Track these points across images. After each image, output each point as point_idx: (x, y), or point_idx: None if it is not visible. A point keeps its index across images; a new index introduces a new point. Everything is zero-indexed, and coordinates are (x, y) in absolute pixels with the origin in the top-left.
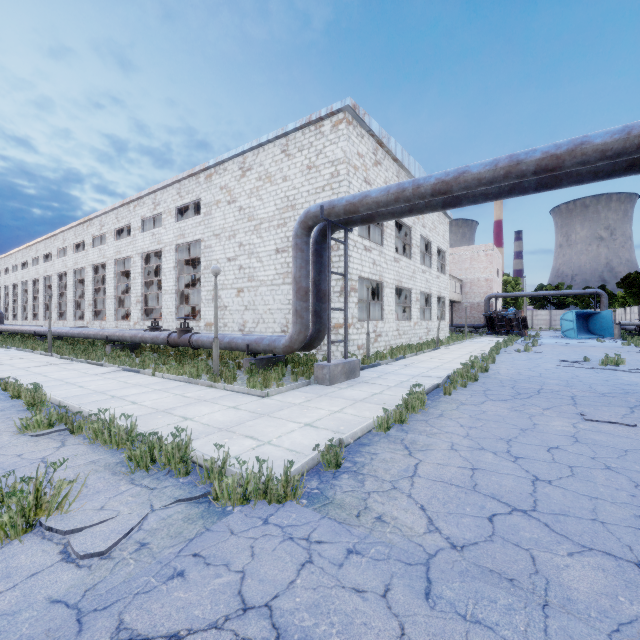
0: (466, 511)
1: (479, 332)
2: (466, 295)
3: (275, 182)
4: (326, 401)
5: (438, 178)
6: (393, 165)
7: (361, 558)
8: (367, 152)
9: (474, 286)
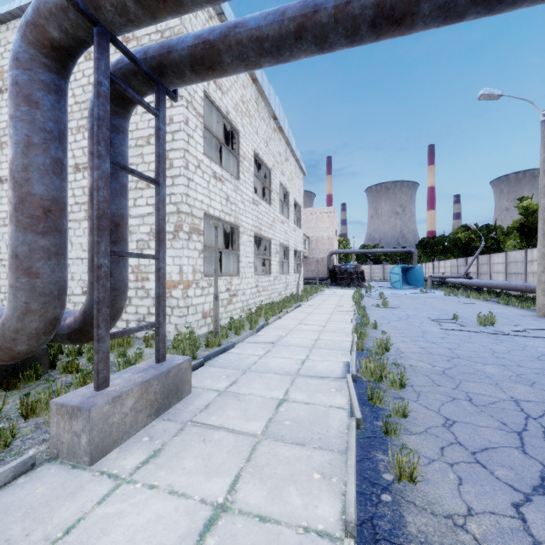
0: None
1: (323, 284)
2: (312, 251)
3: None
4: None
5: None
6: (252, 86)
7: None
8: None
9: (319, 243)
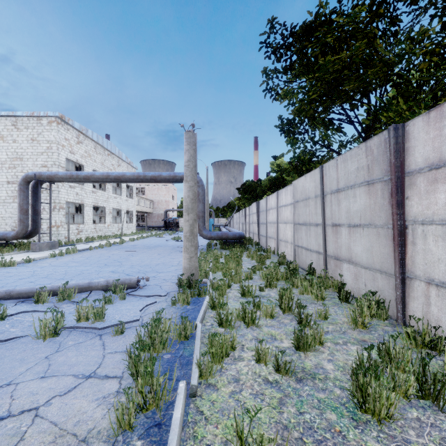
0: (61, 263)
1: (161, 230)
2: (155, 209)
3: (7, 141)
4: (34, 255)
5: (85, 174)
6: (92, 143)
7: (29, 268)
8: (72, 137)
9: (160, 204)
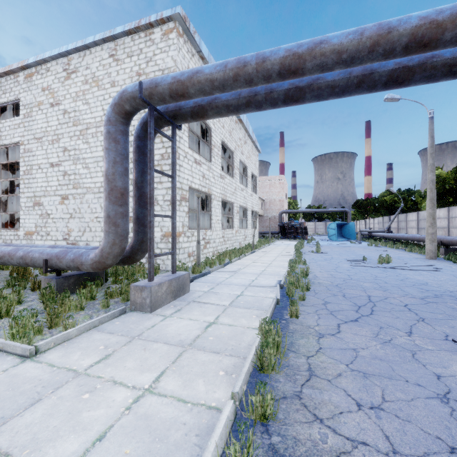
0: None
1: (275, 237)
2: (267, 211)
3: (103, 86)
4: (136, 355)
5: (289, 49)
6: None
7: None
8: None
9: (272, 204)
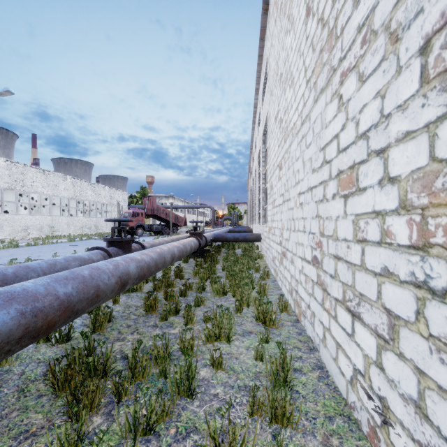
0: None
1: None
2: None
3: None
4: None
5: None
6: None
7: None
8: None
9: None
